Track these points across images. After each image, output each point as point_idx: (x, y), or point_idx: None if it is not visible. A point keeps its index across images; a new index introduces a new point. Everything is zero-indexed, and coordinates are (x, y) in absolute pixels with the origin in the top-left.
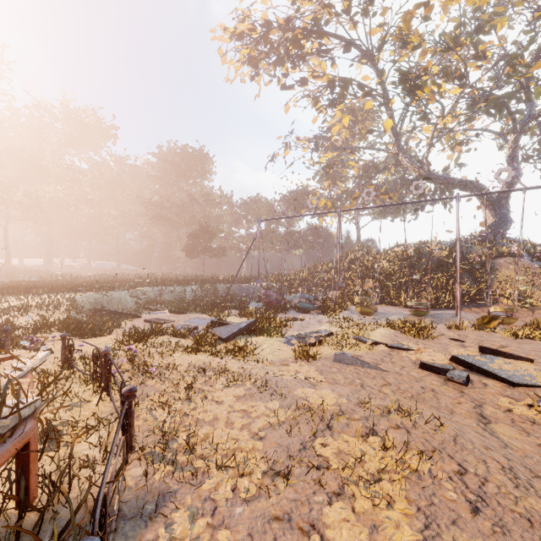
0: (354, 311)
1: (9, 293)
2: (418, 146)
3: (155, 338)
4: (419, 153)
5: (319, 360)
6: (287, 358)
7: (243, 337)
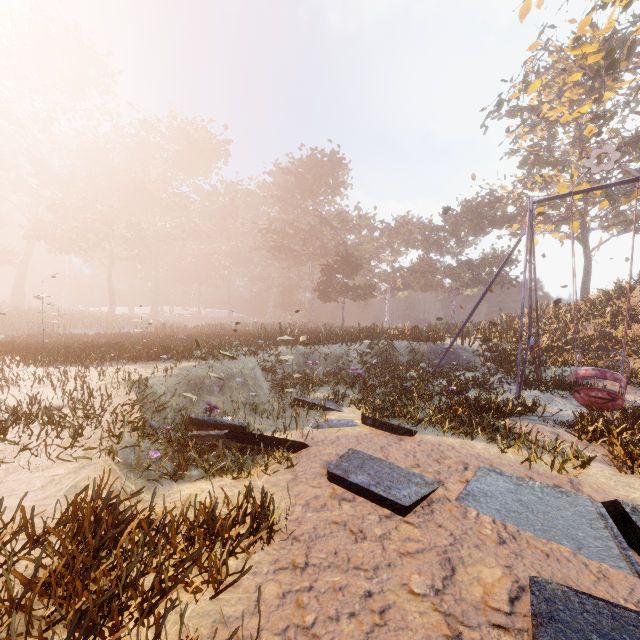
0: None
1: (47, 361)
2: None
3: None
4: None
5: None
6: None
7: None
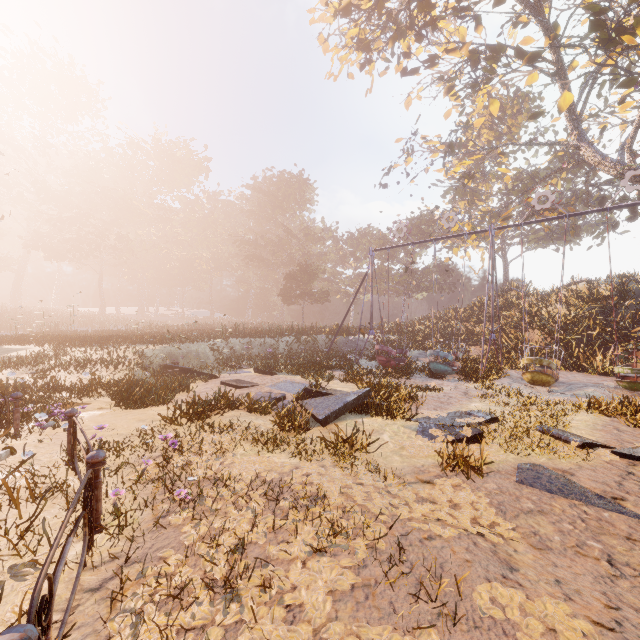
0: (516, 378)
1: (81, 344)
2: (599, 142)
3: (220, 415)
4: (603, 150)
5: (487, 476)
6: (427, 466)
7: (349, 417)
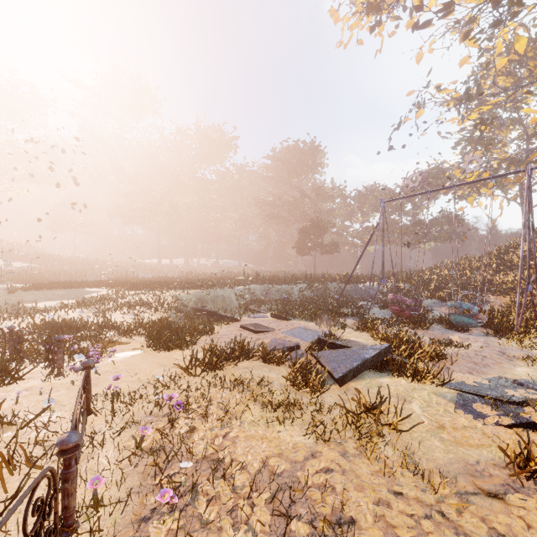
0: None
1: (137, 288)
2: None
3: (234, 365)
4: None
5: None
6: (485, 464)
7: (367, 374)
